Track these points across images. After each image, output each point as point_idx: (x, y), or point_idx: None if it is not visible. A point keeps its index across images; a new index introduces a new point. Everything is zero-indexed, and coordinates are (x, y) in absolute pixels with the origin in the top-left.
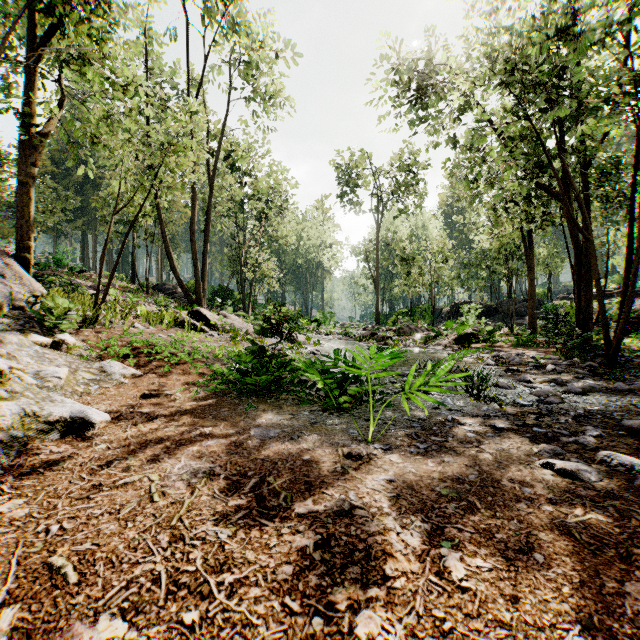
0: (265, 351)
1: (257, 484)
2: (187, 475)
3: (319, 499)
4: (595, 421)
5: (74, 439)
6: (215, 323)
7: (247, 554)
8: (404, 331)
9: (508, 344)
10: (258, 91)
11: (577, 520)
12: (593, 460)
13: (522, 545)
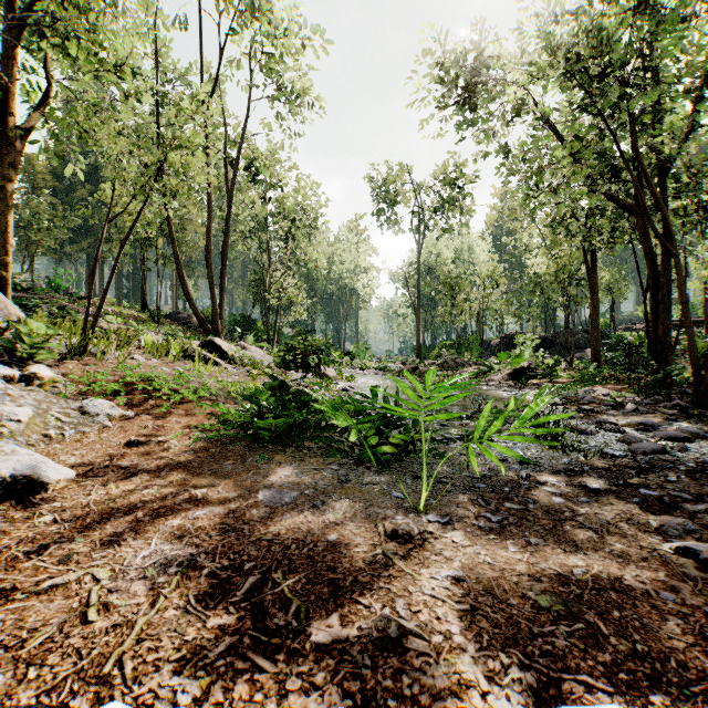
0: (287, 387)
1: (256, 585)
2: (154, 569)
3: (350, 614)
4: None
5: (12, 507)
6: (231, 355)
7: None
8: (449, 365)
9: (570, 380)
10: (284, 93)
11: None
12: None
13: None
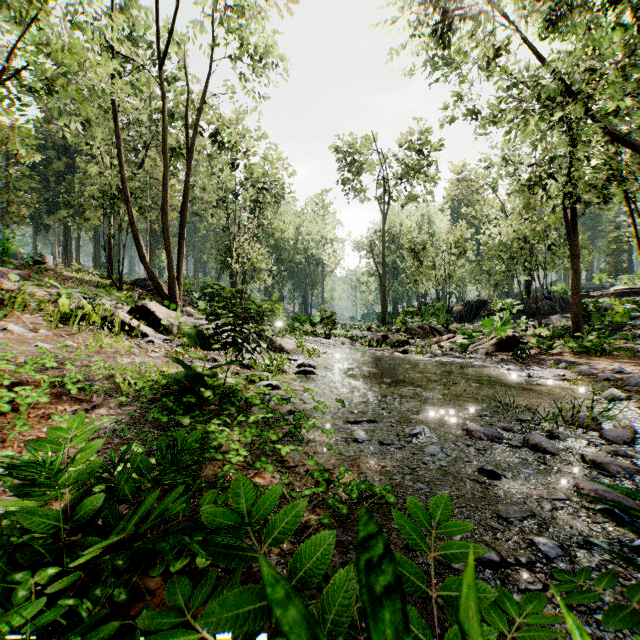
0: (202, 380)
1: None
2: None
3: None
4: None
5: None
6: (167, 323)
7: None
8: (417, 333)
9: (564, 351)
10: (246, 50)
11: None
12: None
13: None
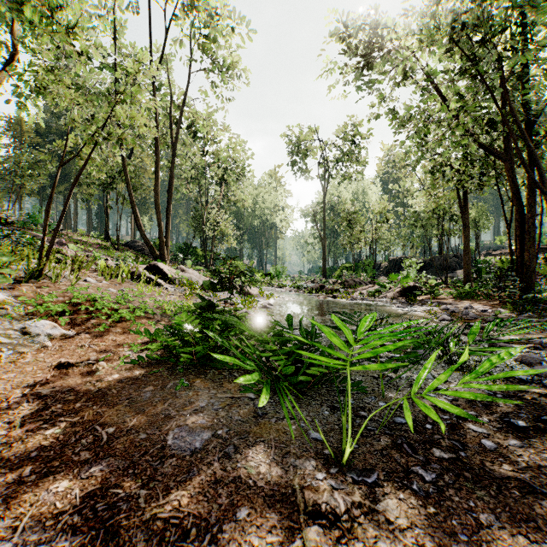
0: (214, 307)
1: None
2: None
3: None
4: None
5: None
6: (172, 277)
7: None
8: (349, 284)
9: (449, 296)
10: (217, 66)
11: None
12: None
13: None
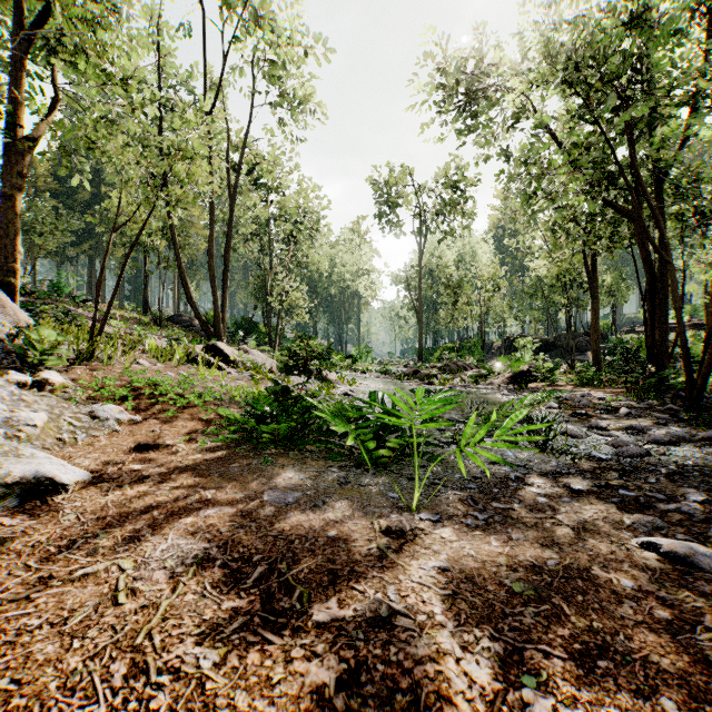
0: (289, 392)
1: (264, 574)
2: (172, 561)
3: (347, 598)
4: (693, 480)
5: (37, 506)
6: (234, 359)
7: (237, 697)
8: (450, 368)
9: (570, 383)
10: (285, 97)
11: (709, 636)
12: (705, 537)
13: (640, 681)
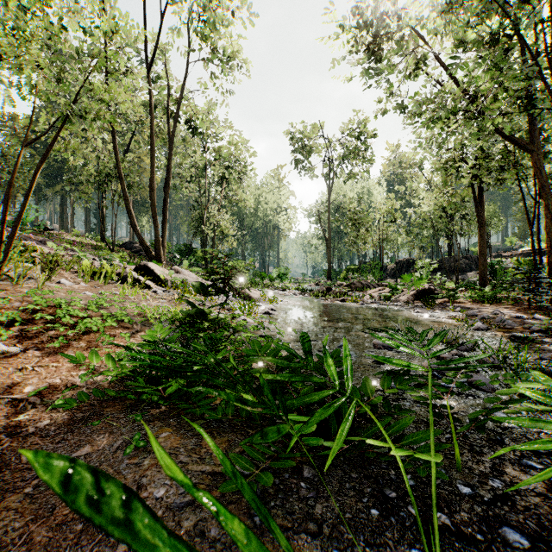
0: (205, 314)
1: None
2: None
3: None
4: None
5: None
6: (163, 278)
7: None
8: (356, 286)
9: (468, 300)
10: (217, 56)
11: None
12: None
13: None
